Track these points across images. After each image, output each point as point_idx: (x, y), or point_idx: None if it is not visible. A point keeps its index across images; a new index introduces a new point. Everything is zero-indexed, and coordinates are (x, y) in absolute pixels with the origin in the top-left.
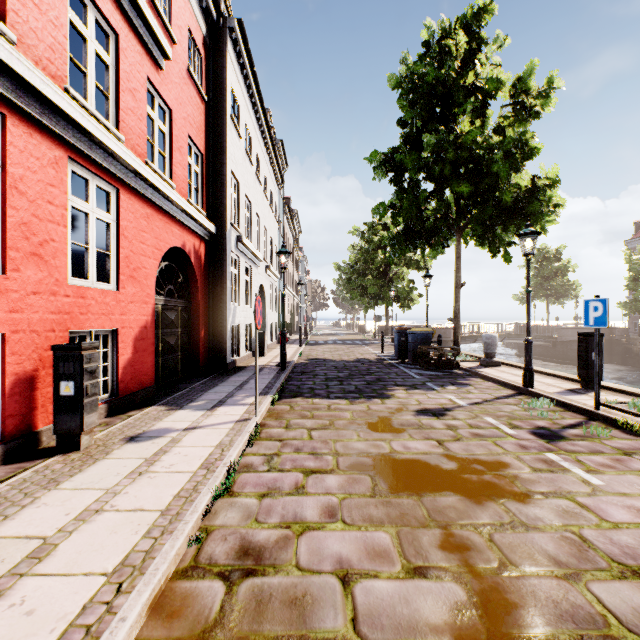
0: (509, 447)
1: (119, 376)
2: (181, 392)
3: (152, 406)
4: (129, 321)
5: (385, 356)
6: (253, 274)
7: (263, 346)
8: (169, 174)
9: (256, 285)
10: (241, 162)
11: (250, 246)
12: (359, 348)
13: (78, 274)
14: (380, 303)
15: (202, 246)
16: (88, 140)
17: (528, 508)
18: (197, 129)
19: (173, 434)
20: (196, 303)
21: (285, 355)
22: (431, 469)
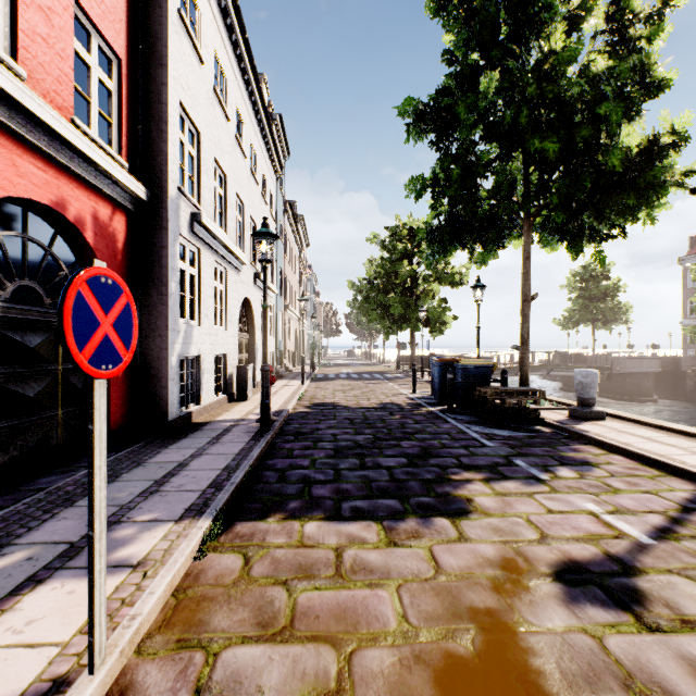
0: None
1: None
2: (11, 508)
3: None
4: None
5: (420, 398)
6: (230, 281)
7: (245, 386)
8: (10, 47)
9: (236, 298)
10: (204, 102)
11: (220, 235)
12: (381, 385)
13: None
14: (404, 327)
15: (119, 219)
16: None
17: None
18: (104, 6)
19: None
20: None
21: (267, 407)
22: None
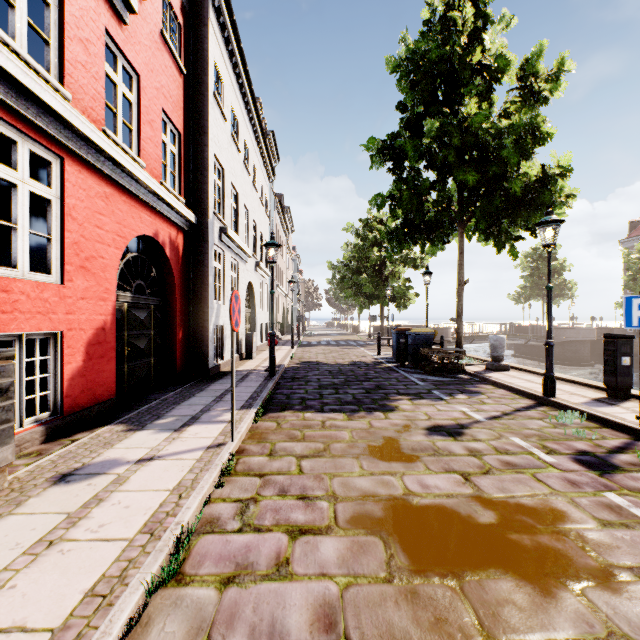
0: (555, 484)
1: (64, 389)
2: (149, 405)
3: (107, 425)
4: (79, 321)
5: (382, 358)
6: (240, 270)
7: (251, 348)
8: (137, 150)
9: (244, 282)
10: (226, 147)
11: (236, 239)
12: (354, 350)
13: (39, 268)
14: (375, 302)
15: (180, 237)
16: (12, 88)
17: (623, 602)
18: (173, 104)
19: (120, 469)
20: (173, 301)
21: (274, 359)
22: (464, 524)
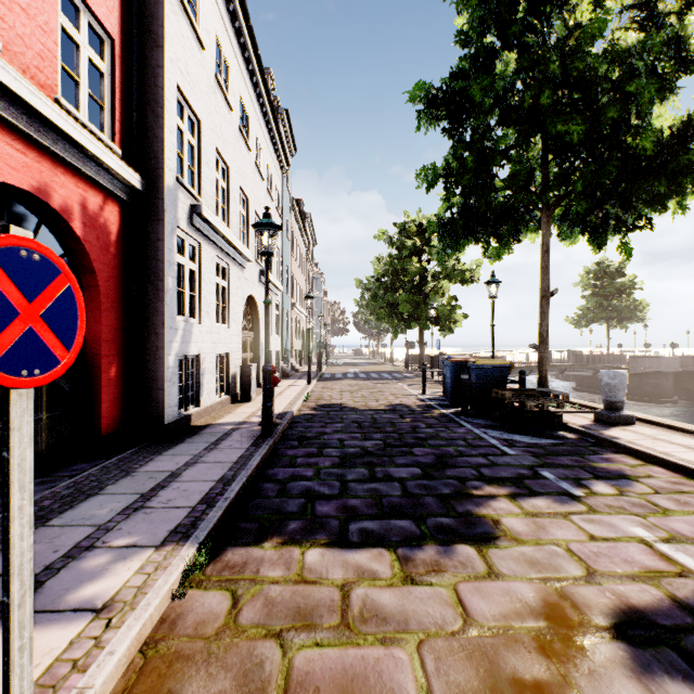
0: None
1: None
2: None
3: None
4: None
5: (431, 400)
6: (234, 277)
7: (248, 386)
8: None
9: (240, 295)
10: (205, 90)
11: (222, 228)
12: (390, 385)
13: None
14: (413, 326)
15: (111, 209)
16: None
17: None
18: None
19: None
20: (95, 315)
21: (269, 410)
22: None
